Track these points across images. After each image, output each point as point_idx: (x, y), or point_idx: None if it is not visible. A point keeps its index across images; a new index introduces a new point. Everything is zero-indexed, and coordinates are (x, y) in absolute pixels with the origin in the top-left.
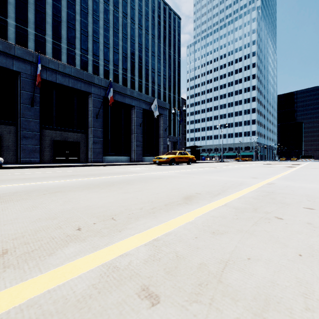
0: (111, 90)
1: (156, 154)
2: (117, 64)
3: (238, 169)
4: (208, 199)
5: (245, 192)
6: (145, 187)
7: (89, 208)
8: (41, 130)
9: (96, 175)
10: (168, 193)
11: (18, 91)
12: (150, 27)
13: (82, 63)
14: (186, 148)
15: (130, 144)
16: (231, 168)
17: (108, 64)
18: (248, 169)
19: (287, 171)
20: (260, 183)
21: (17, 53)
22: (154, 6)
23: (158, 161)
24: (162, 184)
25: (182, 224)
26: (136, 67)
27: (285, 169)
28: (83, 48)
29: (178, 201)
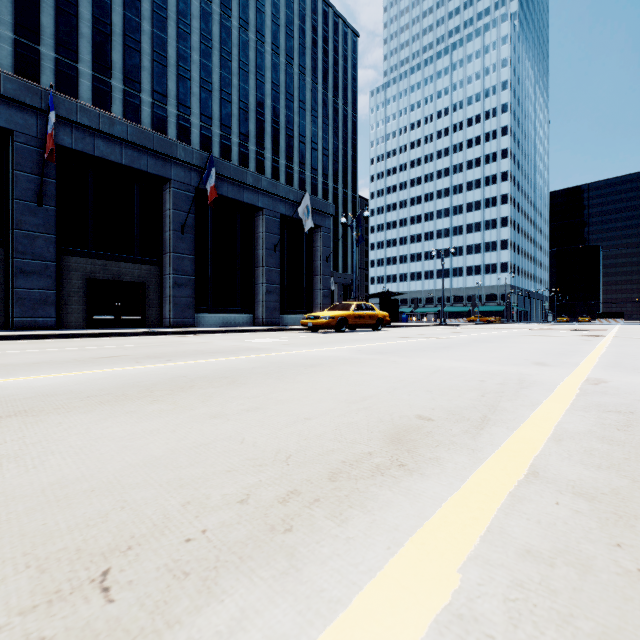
0: (213, 174)
1: (309, 310)
2: (228, 125)
3: (486, 341)
4: (464, 445)
5: (558, 413)
6: (274, 395)
7: (54, 499)
8: (60, 257)
9: (164, 358)
10: (338, 416)
11: (8, 172)
12: (296, 51)
13: (156, 120)
14: (370, 296)
15: (254, 289)
16: (470, 338)
17: (209, 124)
18: (508, 341)
19: (600, 347)
20: (571, 381)
21: (6, 89)
22: (305, 7)
23: (312, 323)
24: (320, 385)
25: (418, 639)
26: (267, 132)
27: (590, 342)
28: (157, 89)
29: (373, 453)
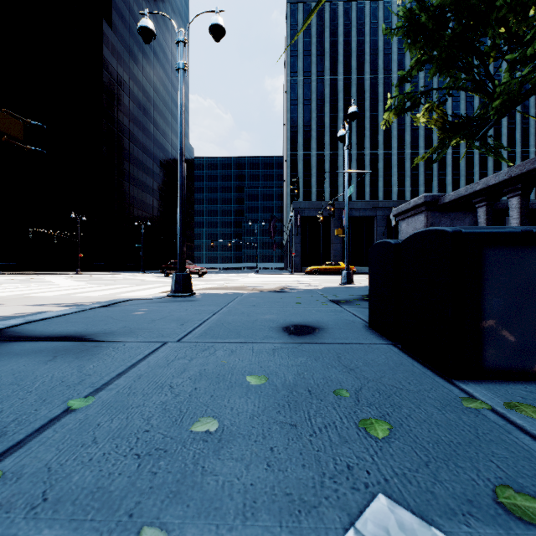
0: None
1: None
2: None
3: None
4: None
5: None
6: None
7: None
8: None
9: None
10: None
11: None
12: None
13: (426, 161)
14: None
15: None
16: None
17: (458, 149)
18: None
19: None
20: None
21: None
22: None
23: None
24: None
25: None
26: (503, 134)
27: None
28: (427, 144)
29: None
